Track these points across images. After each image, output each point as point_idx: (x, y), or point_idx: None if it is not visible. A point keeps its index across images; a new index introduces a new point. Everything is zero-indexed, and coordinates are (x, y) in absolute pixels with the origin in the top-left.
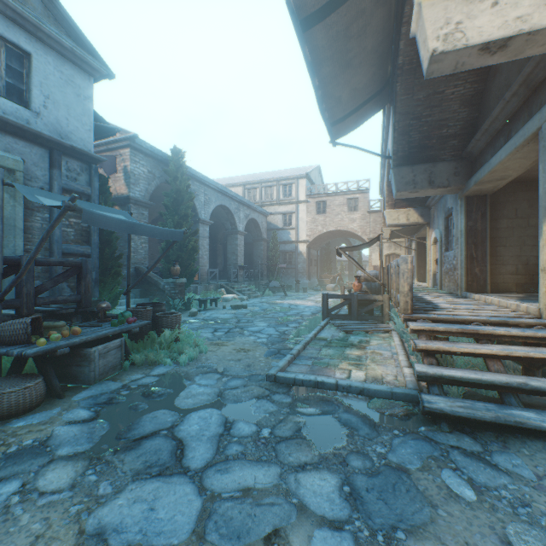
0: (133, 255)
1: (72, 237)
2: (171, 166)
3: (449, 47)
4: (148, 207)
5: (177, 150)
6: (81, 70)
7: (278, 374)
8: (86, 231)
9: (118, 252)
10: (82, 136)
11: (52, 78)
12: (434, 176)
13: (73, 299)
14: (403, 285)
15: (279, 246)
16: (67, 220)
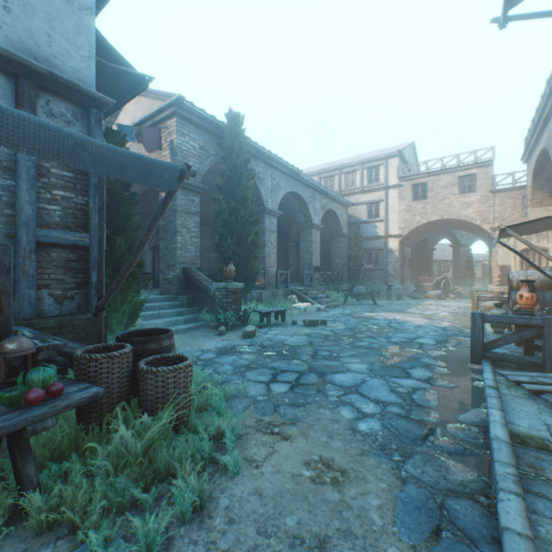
0: (180, 252)
1: (58, 219)
2: (227, 137)
3: None
4: (199, 192)
5: (234, 114)
6: None
7: None
8: (83, 211)
9: (164, 249)
10: (75, 64)
11: None
12: None
13: None
14: None
15: (363, 243)
16: (49, 192)
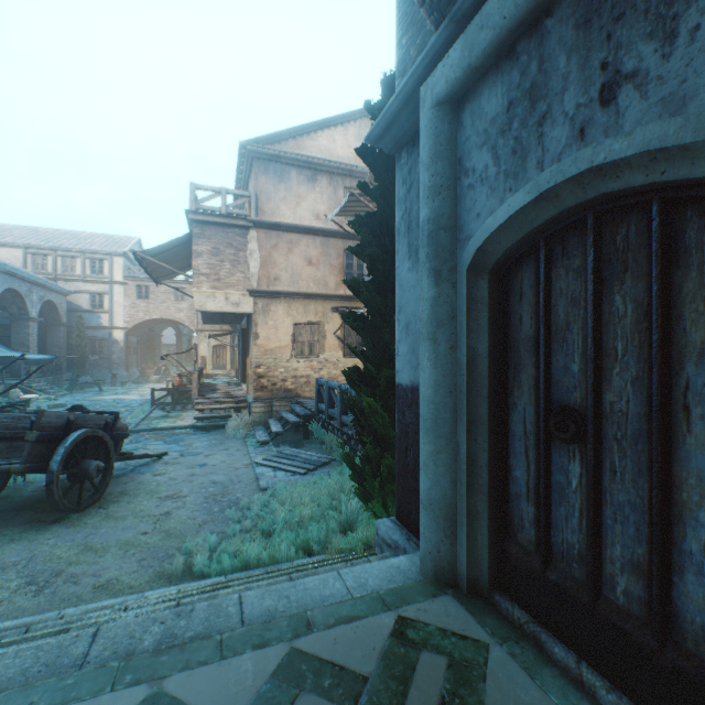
0: None
1: None
2: None
3: (202, 310)
4: None
5: None
6: None
7: (133, 429)
8: None
9: None
10: None
11: None
12: (225, 317)
13: None
14: (194, 384)
15: (88, 334)
16: None
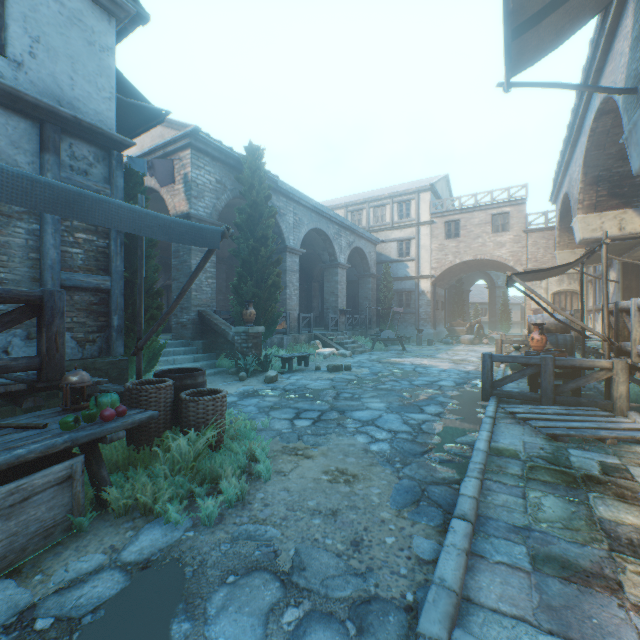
0: (195, 294)
1: (80, 262)
2: (246, 171)
3: None
4: None
5: (253, 148)
6: (95, 5)
7: None
8: (104, 253)
9: (177, 290)
10: (97, 106)
11: (45, 10)
12: None
13: (22, 366)
14: None
15: (393, 284)
16: (72, 235)
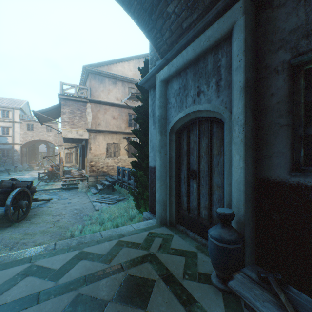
0: None
1: None
2: None
3: (66, 137)
4: None
5: None
6: None
7: None
8: None
9: None
10: None
11: None
12: (74, 140)
13: None
14: (61, 170)
15: (1, 147)
16: None
